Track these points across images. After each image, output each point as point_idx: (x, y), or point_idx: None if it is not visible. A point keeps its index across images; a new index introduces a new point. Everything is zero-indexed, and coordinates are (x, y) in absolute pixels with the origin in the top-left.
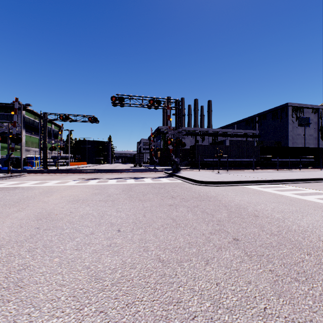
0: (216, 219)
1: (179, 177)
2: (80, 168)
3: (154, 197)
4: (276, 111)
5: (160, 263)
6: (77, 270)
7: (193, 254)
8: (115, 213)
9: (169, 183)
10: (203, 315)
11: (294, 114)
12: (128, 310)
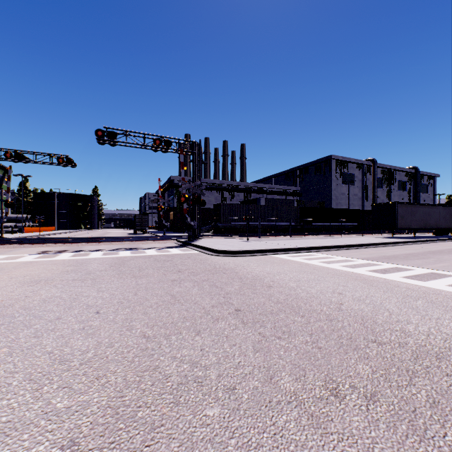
0: (224, 292)
1: (196, 246)
2: (43, 236)
3: (155, 272)
4: (319, 164)
5: (144, 339)
6: (35, 357)
7: (185, 327)
8: (96, 294)
9: (179, 255)
10: (178, 374)
11: (338, 169)
12: (98, 381)
